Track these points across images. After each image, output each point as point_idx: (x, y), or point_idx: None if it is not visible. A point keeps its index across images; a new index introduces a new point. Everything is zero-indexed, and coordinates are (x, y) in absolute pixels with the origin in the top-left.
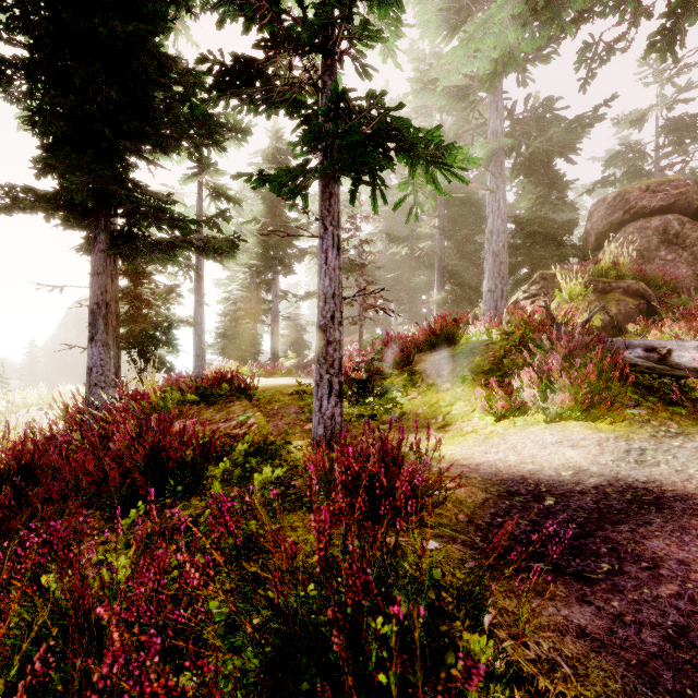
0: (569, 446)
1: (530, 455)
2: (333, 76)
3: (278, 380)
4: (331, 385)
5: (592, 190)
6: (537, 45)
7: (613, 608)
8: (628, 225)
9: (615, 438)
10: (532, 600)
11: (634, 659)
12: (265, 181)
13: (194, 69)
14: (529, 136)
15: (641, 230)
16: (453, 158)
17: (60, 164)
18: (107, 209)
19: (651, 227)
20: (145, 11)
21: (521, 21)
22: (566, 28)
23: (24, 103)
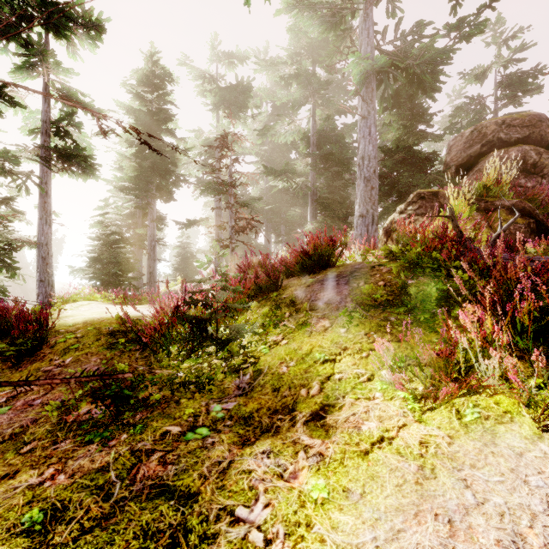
0: None
1: None
2: None
3: (127, 309)
4: None
5: (443, 135)
6: None
7: None
8: (488, 156)
9: None
10: None
11: None
12: None
13: None
14: (397, 69)
15: (501, 160)
16: None
17: None
18: None
19: (510, 157)
20: None
21: None
22: None
23: None
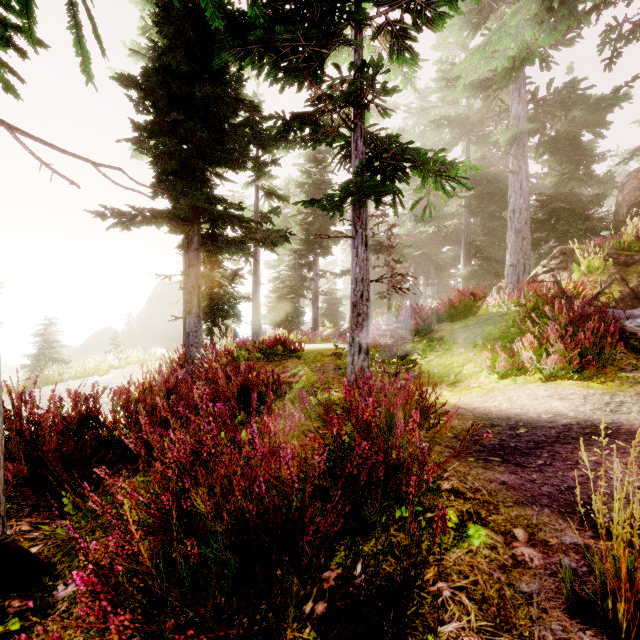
0: (557, 399)
1: (521, 404)
2: (362, 119)
3: (319, 345)
4: (360, 345)
5: (630, 159)
6: (554, 38)
7: (531, 477)
8: None
9: (602, 394)
10: (479, 470)
11: (529, 494)
12: (314, 203)
13: (257, 106)
14: (553, 117)
15: None
16: (455, 171)
17: (173, 191)
18: (199, 219)
19: None
20: (228, 78)
21: (538, 19)
22: (583, 20)
23: (152, 152)
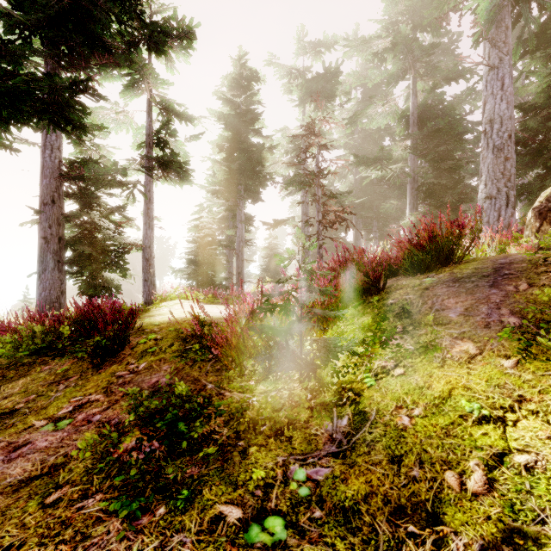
0: None
1: None
2: None
3: (213, 309)
4: None
5: None
6: None
7: None
8: None
9: None
10: None
11: None
12: None
13: None
14: None
15: None
16: None
17: None
18: None
19: None
20: None
21: None
22: None
23: None
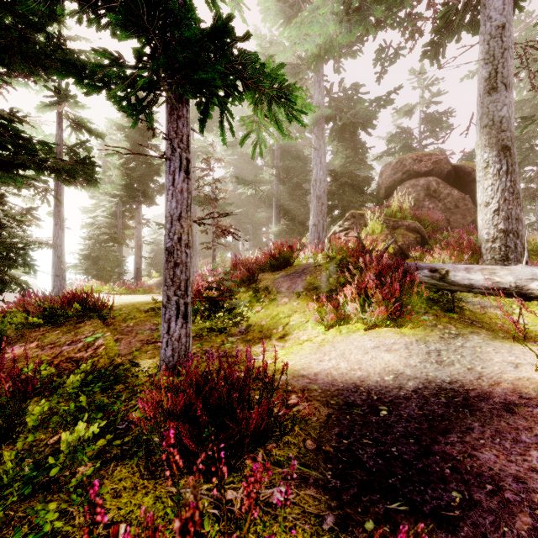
0: (385, 350)
1: (357, 361)
2: (180, 0)
3: (138, 297)
4: (178, 307)
5: (381, 157)
6: (349, 39)
7: None
8: (406, 182)
9: (417, 342)
10: None
11: None
12: (100, 87)
13: None
14: (342, 111)
15: (414, 186)
16: (294, 99)
17: None
18: None
19: (420, 184)
20: None
21: (339, 18)
22: (370, 30)
23: None
